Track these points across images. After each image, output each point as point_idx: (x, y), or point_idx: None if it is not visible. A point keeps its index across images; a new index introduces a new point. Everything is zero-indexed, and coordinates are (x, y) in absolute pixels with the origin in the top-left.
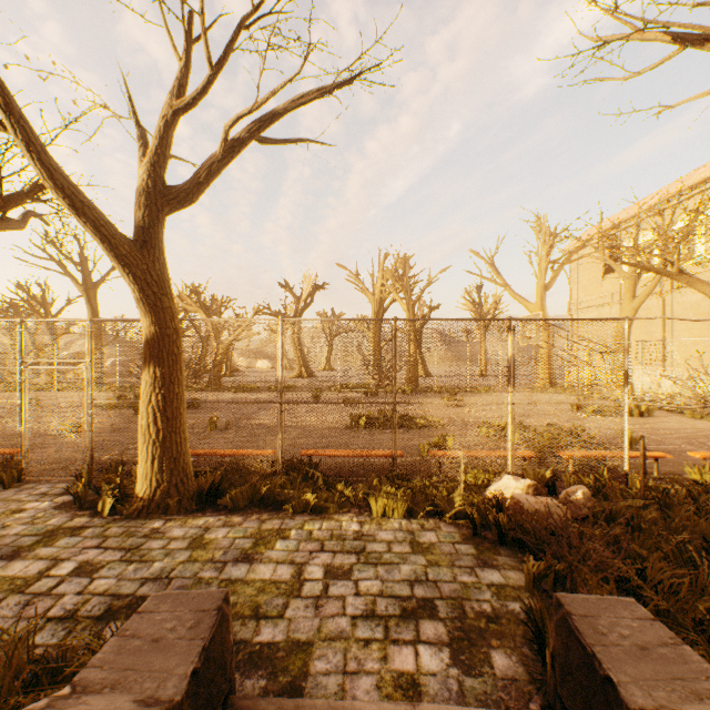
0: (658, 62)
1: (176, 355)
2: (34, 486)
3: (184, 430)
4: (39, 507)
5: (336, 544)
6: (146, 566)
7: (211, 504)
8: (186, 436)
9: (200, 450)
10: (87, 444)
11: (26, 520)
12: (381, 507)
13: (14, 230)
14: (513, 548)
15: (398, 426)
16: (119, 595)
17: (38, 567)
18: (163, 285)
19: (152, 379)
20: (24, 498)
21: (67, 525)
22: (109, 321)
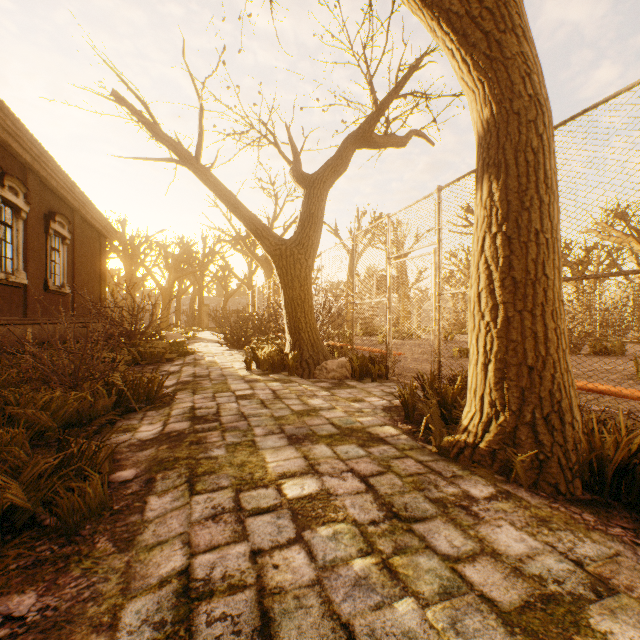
0: None
1: (534, 152)
2: (391, 385)
3: (553, 315)
4: (373, 402)
5: None
6: (381, 589)
7: (627, 505)
8: (560, 329)
9: (607, 387)
10: (434, 346)
11: (350, 410)
12: None
13: (397, 146)
14: None
15: None
16: (268, 633)
17: (289, 466)
18: (503, 14)
19: (484, 210)
20: (373, 392)
21: (370, 429)
22: (455, 181)
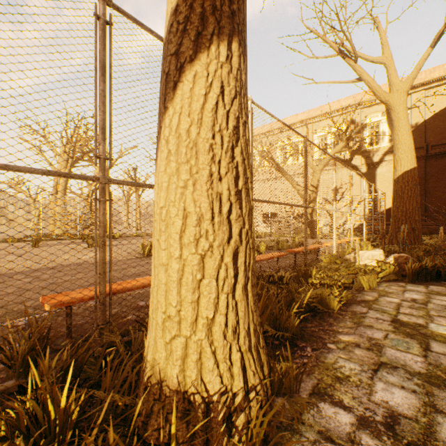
0: (326, 56)
1: None
2: None
3: None
4: None
5: (436, 311)
6: None
7: None
8: None
9: None
10: None
11: None
12: (366, 283)
13: None
14: (431, 281)
15: (307, 226)
16: None
17: None
18: None
19: (237, 82)
20: None
21: None
22: None
